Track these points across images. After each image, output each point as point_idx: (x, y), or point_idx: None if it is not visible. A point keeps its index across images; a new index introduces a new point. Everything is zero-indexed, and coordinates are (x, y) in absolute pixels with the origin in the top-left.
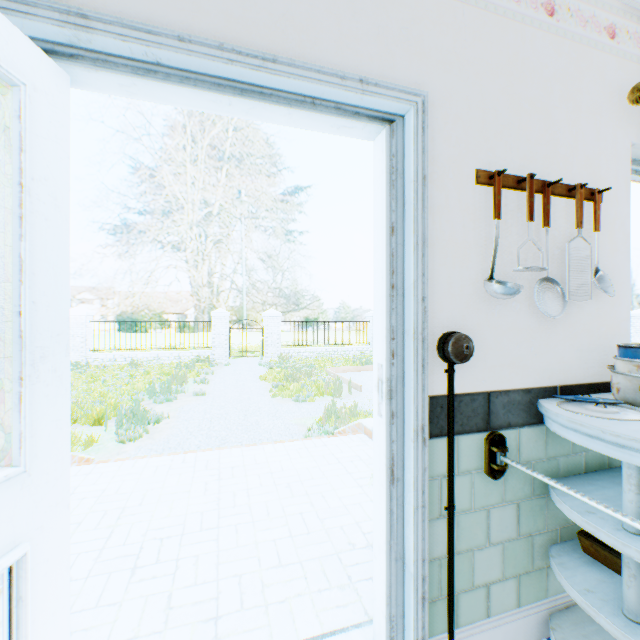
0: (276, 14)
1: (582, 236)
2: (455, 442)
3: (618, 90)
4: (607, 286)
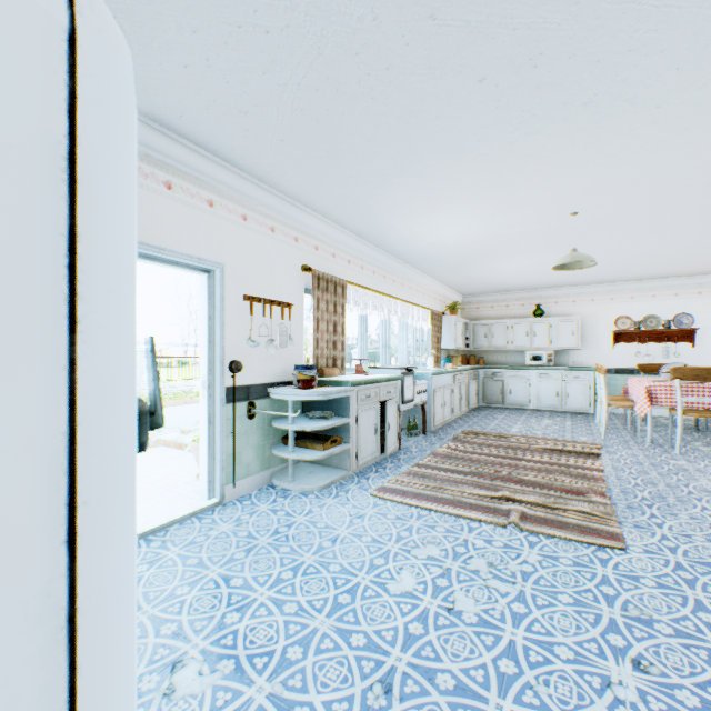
0: (165, 229)
1: (286, 322)
2: (236, 405)
3: (299, 263)
4: (294, 342)
